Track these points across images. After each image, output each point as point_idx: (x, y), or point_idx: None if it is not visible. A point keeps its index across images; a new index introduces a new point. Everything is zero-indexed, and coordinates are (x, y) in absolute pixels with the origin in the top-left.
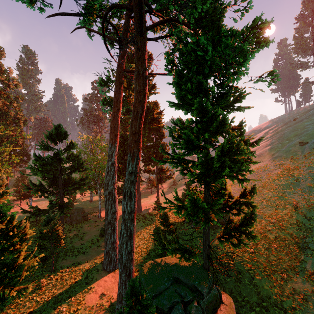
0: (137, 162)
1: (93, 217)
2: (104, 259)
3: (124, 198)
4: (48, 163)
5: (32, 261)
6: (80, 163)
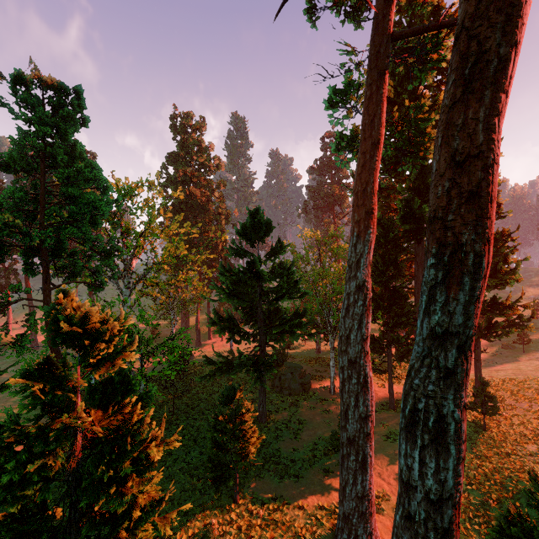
0: (475, 290)
1: (321, 388)
2: (337, 529)
3: (408, 434)
4: (241, 280)
5: (151, 536)
6: (294, 282)
